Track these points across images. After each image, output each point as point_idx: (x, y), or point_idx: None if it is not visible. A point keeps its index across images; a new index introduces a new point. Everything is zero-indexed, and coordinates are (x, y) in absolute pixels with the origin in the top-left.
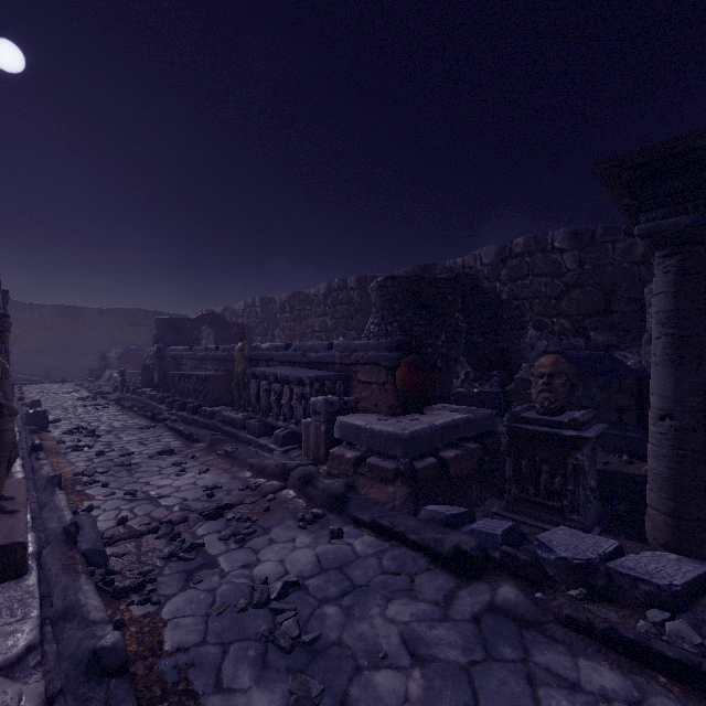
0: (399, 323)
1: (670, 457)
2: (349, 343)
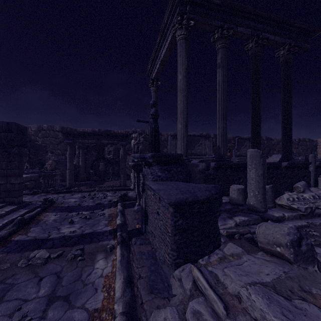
0: None
1: (69, 175)
2: None
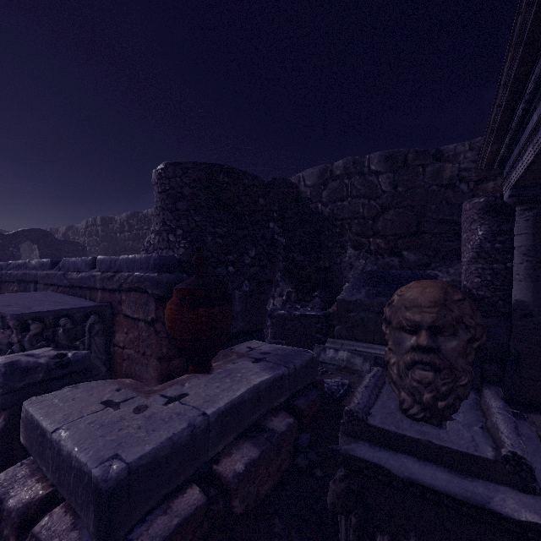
0: (184, 230)
1: None
2: (113, 259)
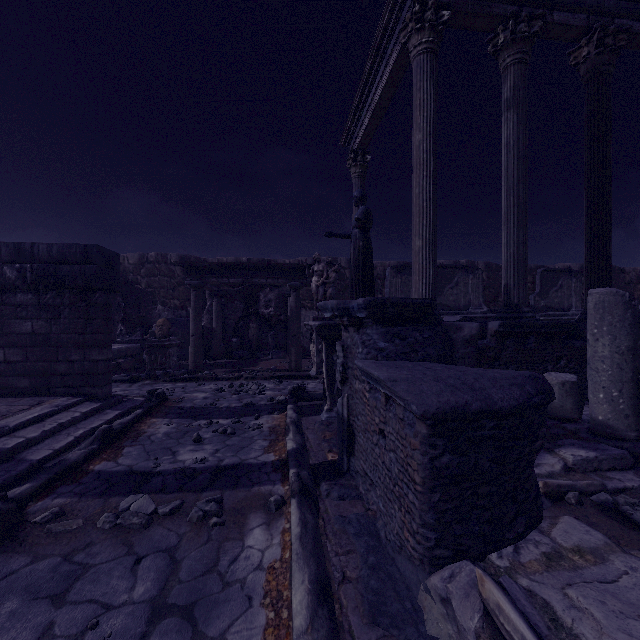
0: None
1: (194, 346)
2: None
